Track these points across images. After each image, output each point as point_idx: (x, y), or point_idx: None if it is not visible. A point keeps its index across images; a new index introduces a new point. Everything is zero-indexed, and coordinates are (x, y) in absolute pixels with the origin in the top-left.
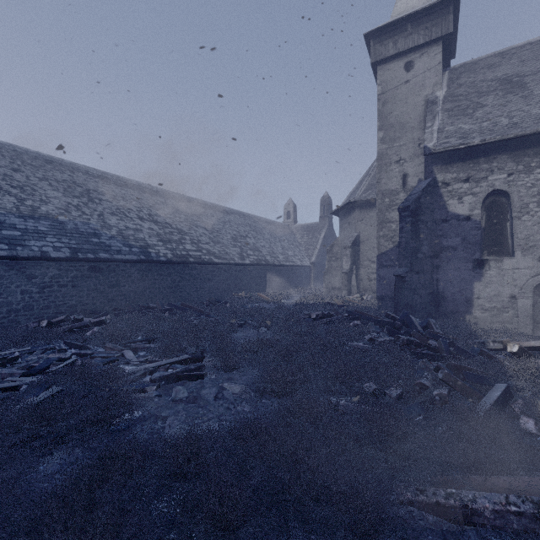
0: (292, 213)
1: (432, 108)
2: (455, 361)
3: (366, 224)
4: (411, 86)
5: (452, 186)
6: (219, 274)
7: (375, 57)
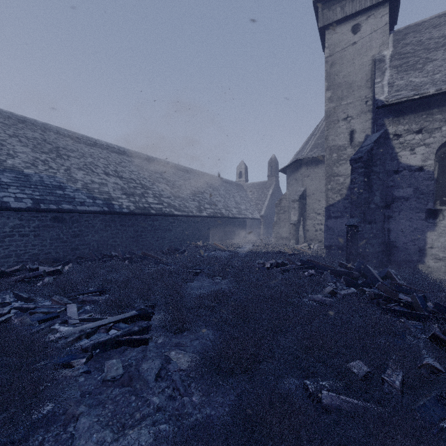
0: (244, 173)
1: (380, 65)
2: (441, 322)
3: (312, 179)
4: (358, 47)
5: (404, 138)
6: (179, 225)
7: (323, 22)
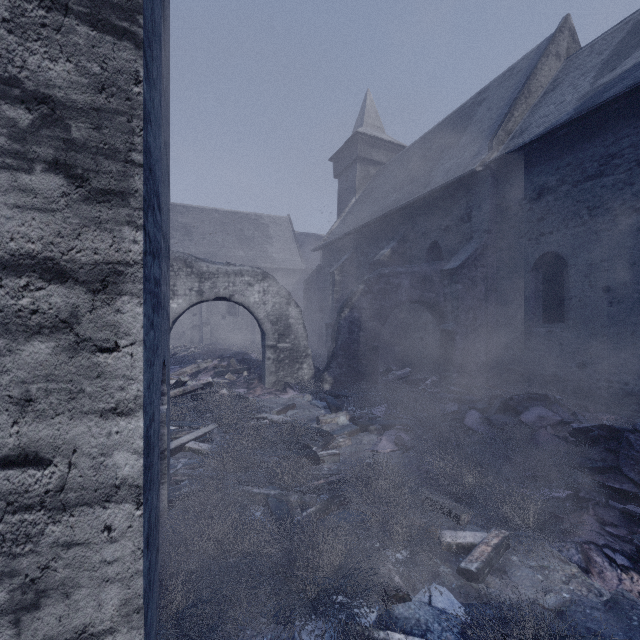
0: None
1: None
2: None
3: None
4: None
5: None
6: None
7: None
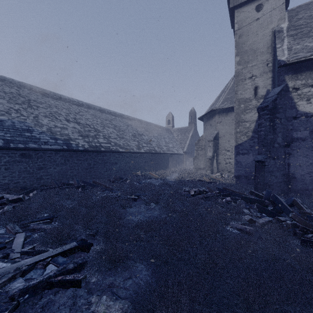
0: (171, 120)
1: (279, 35)
2: None
3: (223, 125)
4: (261, 22)
5: (301, 90)
6: (123, 159)
7: (233, 3)
